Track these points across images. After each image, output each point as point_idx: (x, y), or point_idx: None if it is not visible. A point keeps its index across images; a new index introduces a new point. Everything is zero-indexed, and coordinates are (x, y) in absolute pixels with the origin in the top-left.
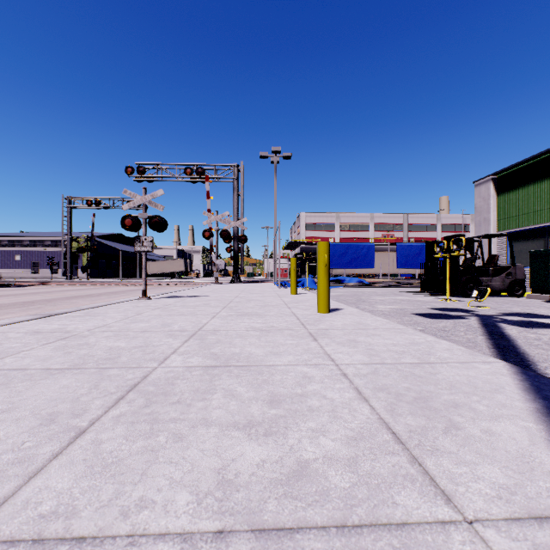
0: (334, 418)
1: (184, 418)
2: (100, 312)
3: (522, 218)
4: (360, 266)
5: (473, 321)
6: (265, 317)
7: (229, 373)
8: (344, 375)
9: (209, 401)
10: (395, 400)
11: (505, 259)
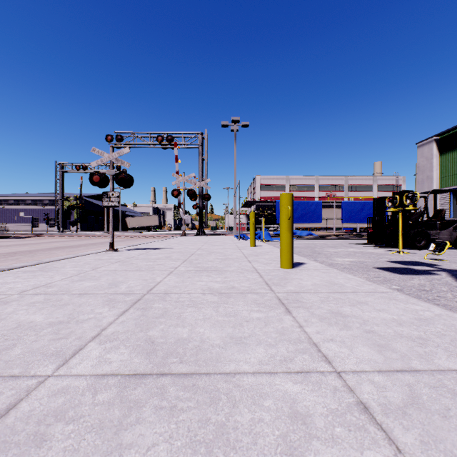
0: None
1: None
2: (58, 266)
3: None
4: (309, 221)
5: (448, 278)
6: (225, 274)
7: (158, 398)
8: (365, 412)
9: None
10: None
11: (448, 213)
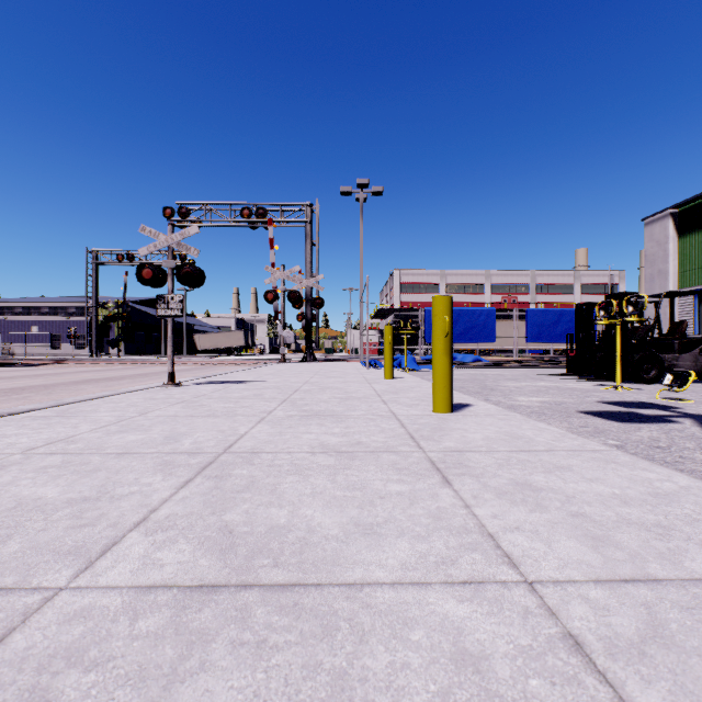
0: None
1: None
2: (86, 409)
3: None
4: (476, 339)
5: (694, 428)
6: (347, 421)
7: (238, 627)
8: (578, 652)
9: None
10: None
11: (692, 327)
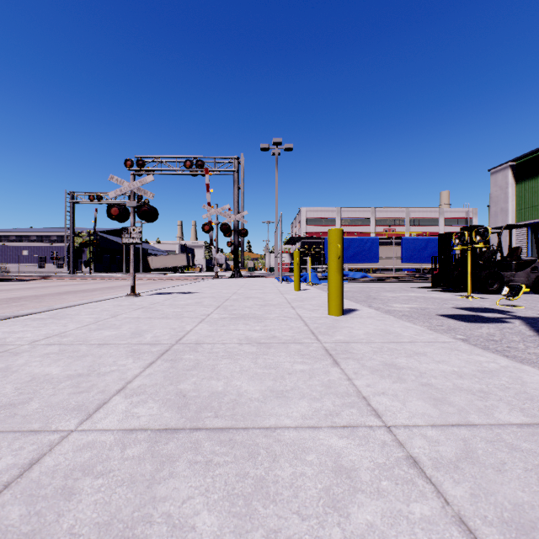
0: None
1: None
2: (71, 313)
3: None
4: (364, 261)
5: (521, 326)
6: (265, 321)
7: (193, 453)
8: (415, 466)
9: None
10: None
11: (526, 252)
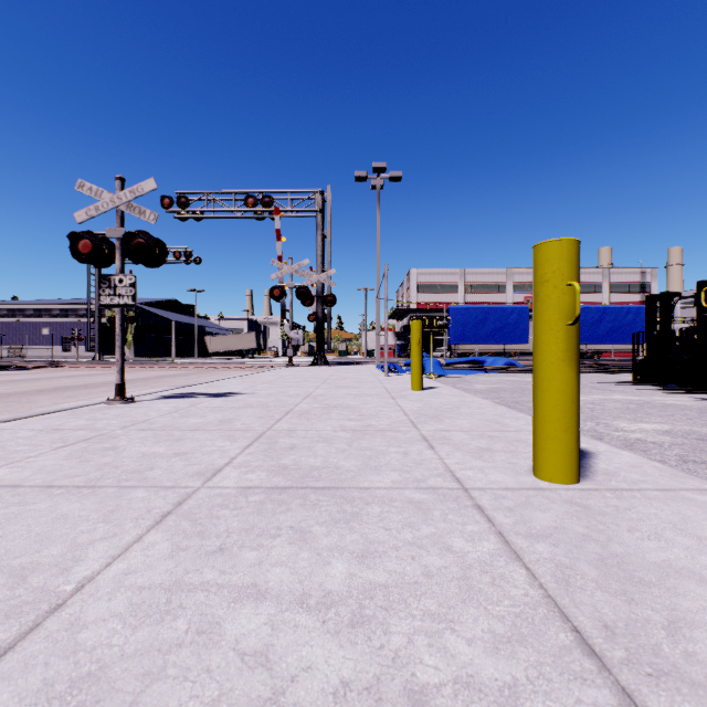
0: None
1: None
2: None
3: None
4: (507, 340)
5: None
6: (365, 518)
7: None
8: None
9: None
10: None
11: None
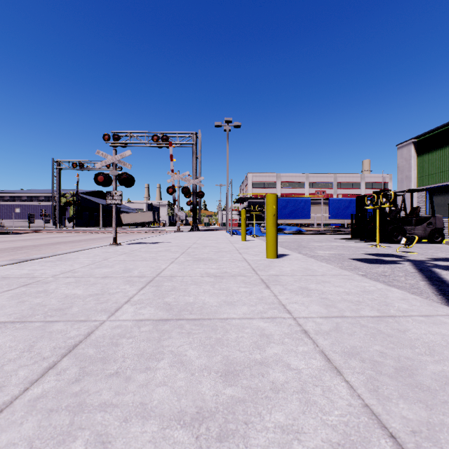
0: (306, 404)
1: (117, 404)
2: (72, 257)
3: (440, 175)
4: (298, 217)
5: (408, 266)
6: (219, 262)
7: (180, 329)
8: (305, 333)
9: (152, 373)
10: (374, 373)
11: (425, 210)
